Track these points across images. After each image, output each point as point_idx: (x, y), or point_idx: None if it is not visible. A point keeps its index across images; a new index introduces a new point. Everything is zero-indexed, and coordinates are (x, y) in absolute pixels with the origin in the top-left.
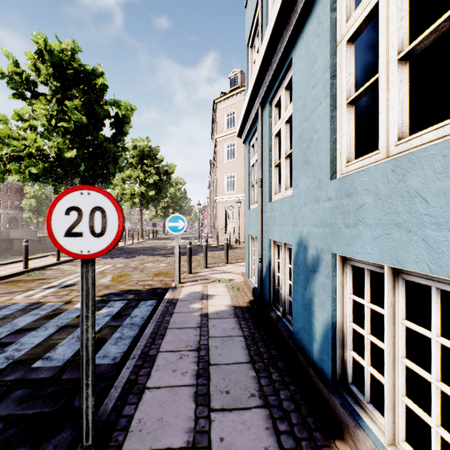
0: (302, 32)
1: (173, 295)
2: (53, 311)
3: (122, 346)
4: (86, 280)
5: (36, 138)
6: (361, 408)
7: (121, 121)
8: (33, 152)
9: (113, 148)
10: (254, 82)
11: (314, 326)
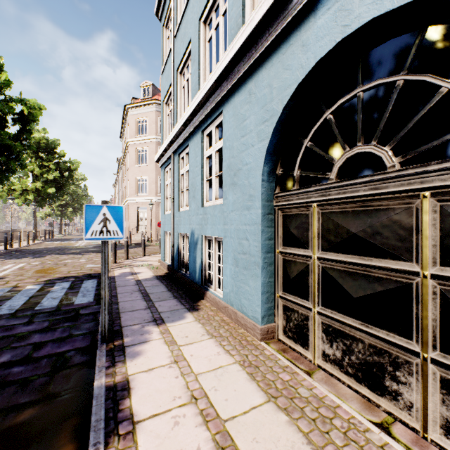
0: (193, 138)
1: (109, 275)
2: (10, 292)
3: (90, 297)
4: None
5: None
6: (210, 287)
7: (27, 119)
8: None
9: (19, 147)
10: (169, 142)
11: (197, 267)
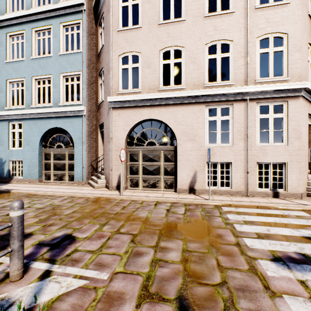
0: (1, 121)
1: None
2: None
3: None
4: None
5: None
6: (14, 177)
7: None
8: None
9: None
10: None
11: (5, 171)
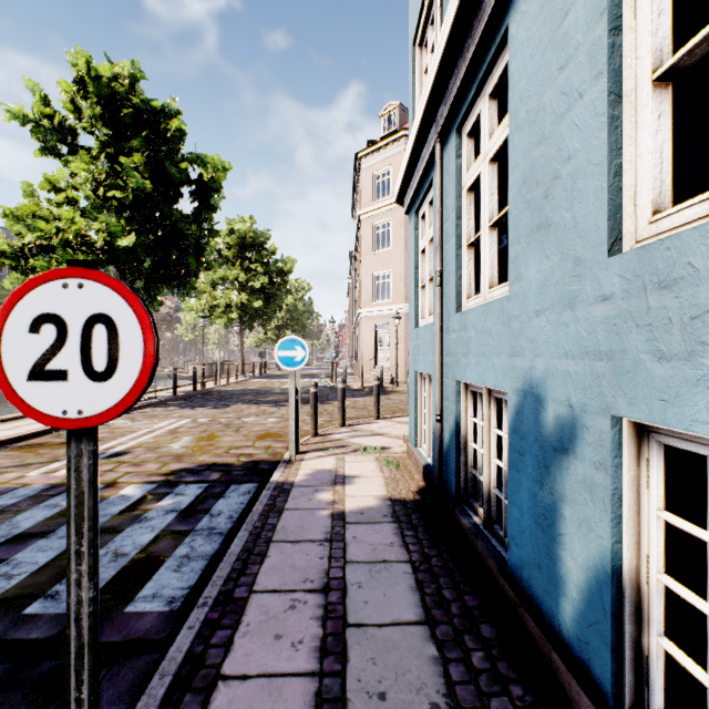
0: None
1: (285, 476)
2: None
3: (189, 576)
4: (77, 475)
5: (74, 216)
6: None
7: (208, 189)
8: (70, 240)
9: (195, 232)
10: (428, 94)
11: (564, 566)
